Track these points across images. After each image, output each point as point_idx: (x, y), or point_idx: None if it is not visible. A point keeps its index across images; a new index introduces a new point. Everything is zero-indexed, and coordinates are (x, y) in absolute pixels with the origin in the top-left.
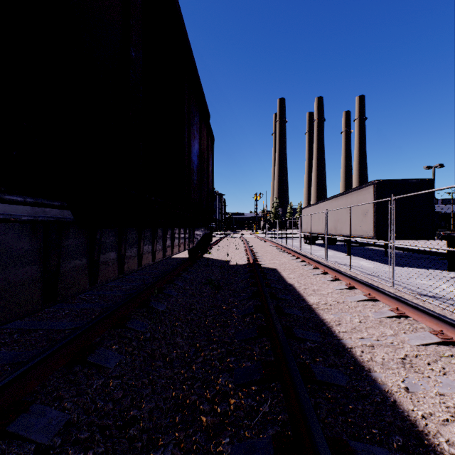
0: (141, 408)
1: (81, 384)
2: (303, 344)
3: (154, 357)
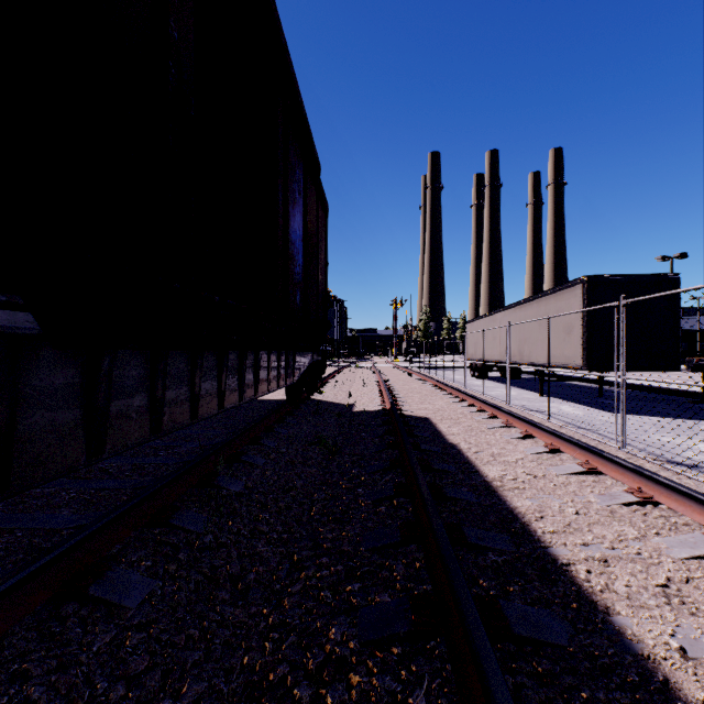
0: (179, 695)
1: (69, 645)
2: (482, 557)
3: (215, 584)
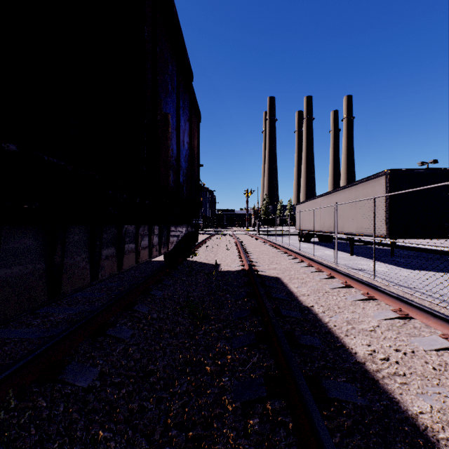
0: None
1: None
2: None
3: None
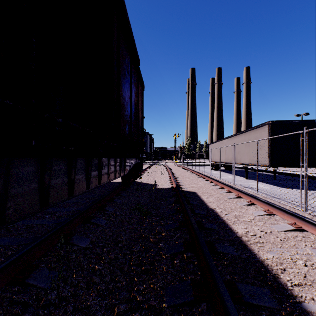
0: None
1: None
2: None
3: None
